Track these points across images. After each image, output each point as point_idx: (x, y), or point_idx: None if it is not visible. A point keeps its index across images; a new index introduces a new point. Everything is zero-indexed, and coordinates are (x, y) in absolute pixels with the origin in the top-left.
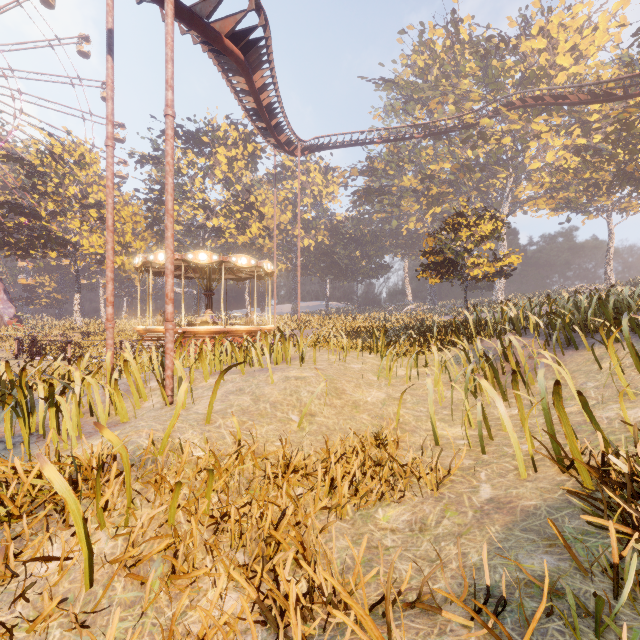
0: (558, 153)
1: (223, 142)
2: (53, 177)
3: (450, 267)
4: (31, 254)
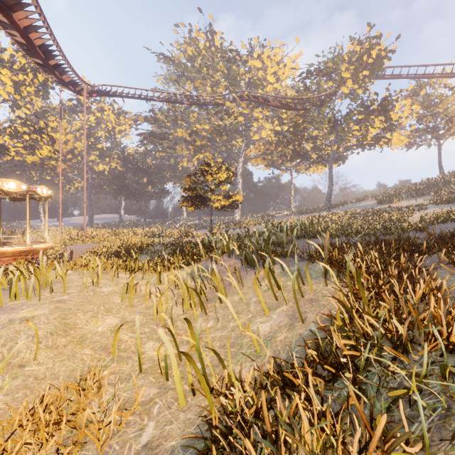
0: (268, 132)
1: (9, 65)
2: None
3: (200, 200)
4: None
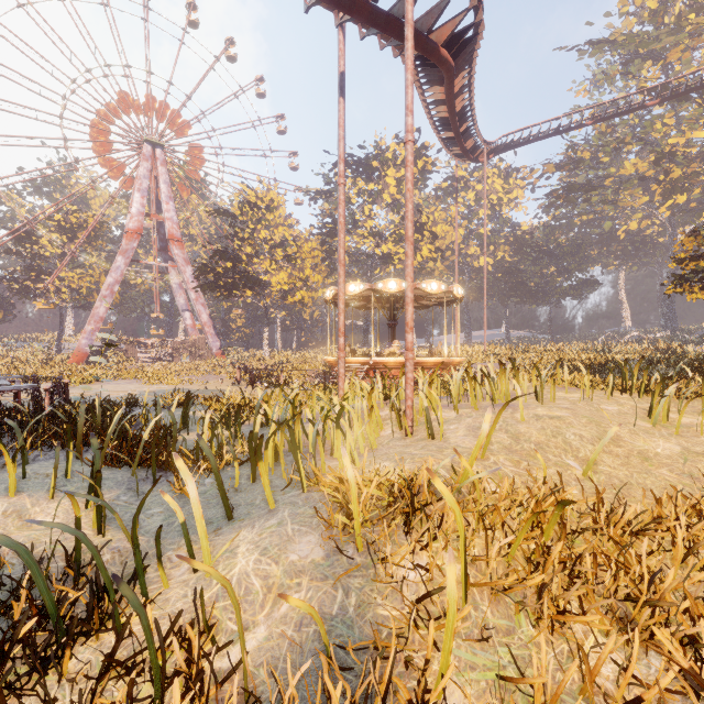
0: None
1: (391, 163)
2: (249, 224)
3: None
4: (233, 294)
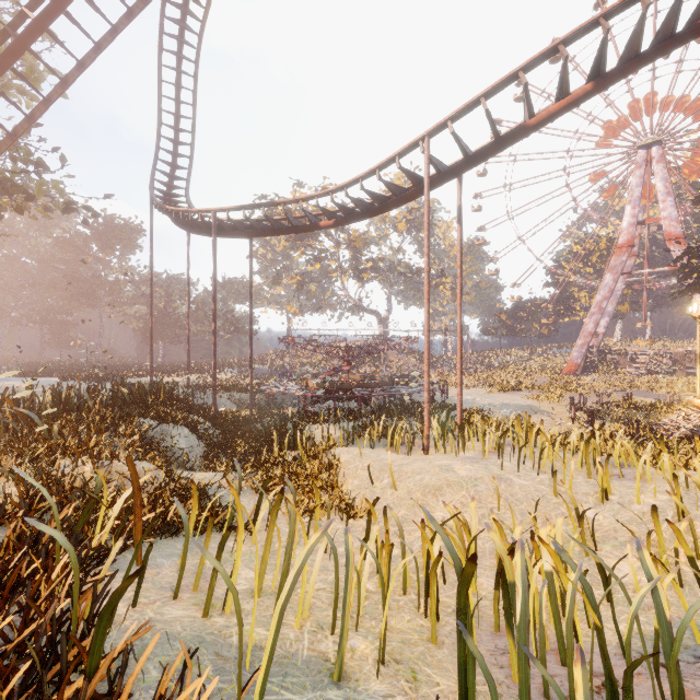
0: None
1: None
2: None
3: None
4: None
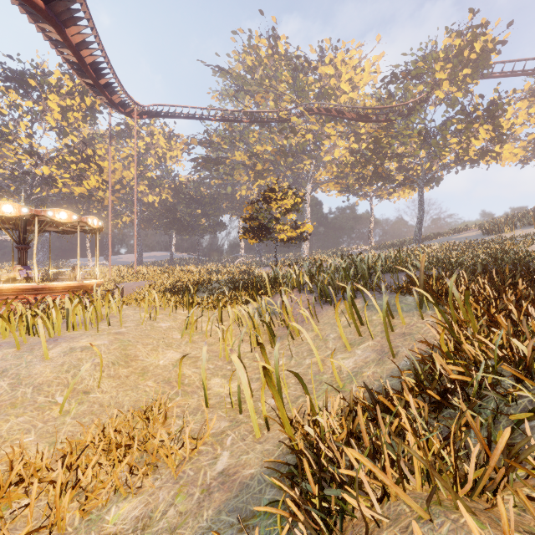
0: (342, 152)
1: (56, 89)
2: None
3: (263, 231)
4: None
